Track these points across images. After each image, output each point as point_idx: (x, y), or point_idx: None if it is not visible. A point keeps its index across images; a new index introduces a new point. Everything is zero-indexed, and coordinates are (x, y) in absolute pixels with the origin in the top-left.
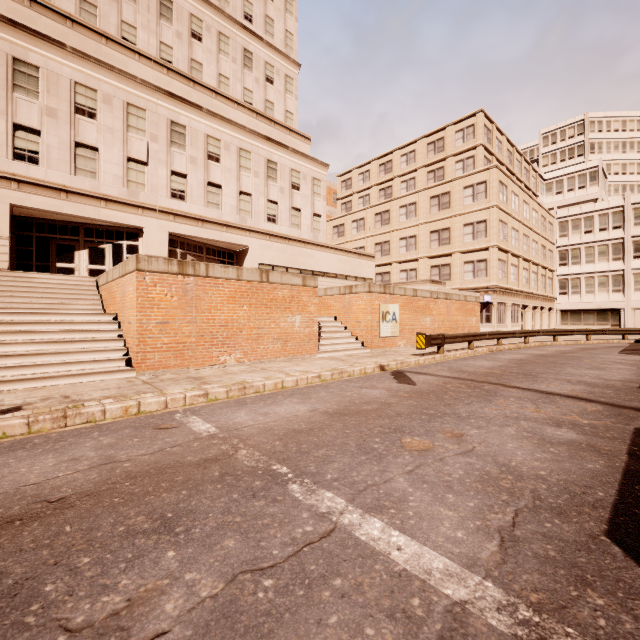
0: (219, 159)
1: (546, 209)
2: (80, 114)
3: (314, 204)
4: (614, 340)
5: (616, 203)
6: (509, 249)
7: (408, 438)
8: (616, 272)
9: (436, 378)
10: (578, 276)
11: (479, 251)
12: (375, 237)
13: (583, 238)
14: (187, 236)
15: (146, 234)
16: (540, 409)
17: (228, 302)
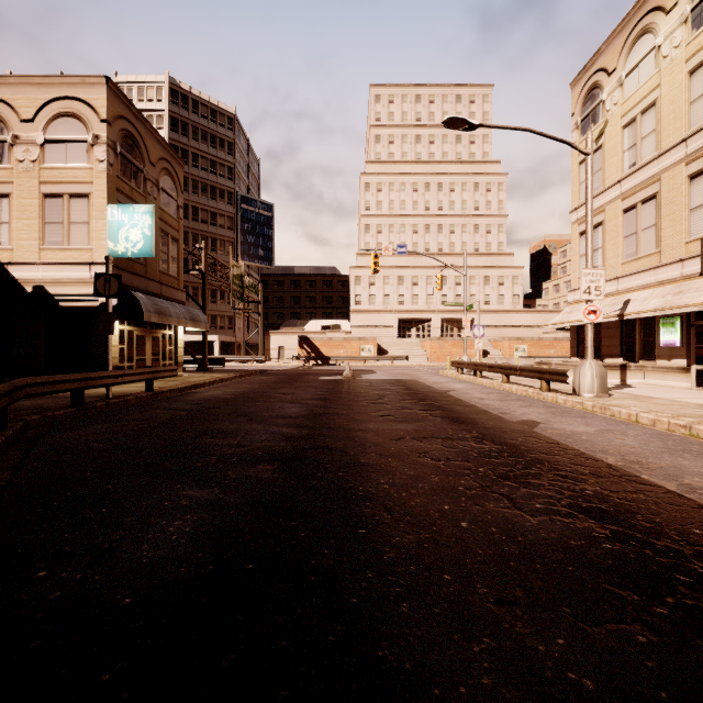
0: (460, 284)
1: None
2: (414, 285)
3: (513, 290)
4: None
5: None
6: None
7: None
8: None
9: None
10: None
11: None
12: None
13: None
14: (447, 318)
15: (433, 320)
16: None
17: (450, 346)
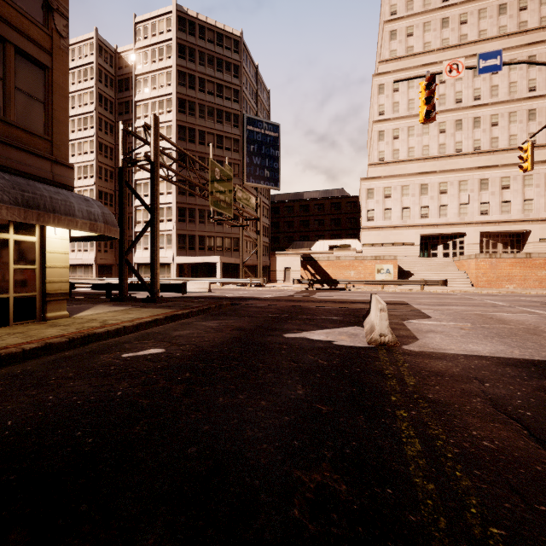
0: (509, 187)
1: None
2: (441, 194)
3: None
4: None
5: None
6: None
7: None
8: None
9: None
10: None
11: None
12: None
13: None
14: (489, 231)
15: (468, 235)
16: None
17: (509, 266)
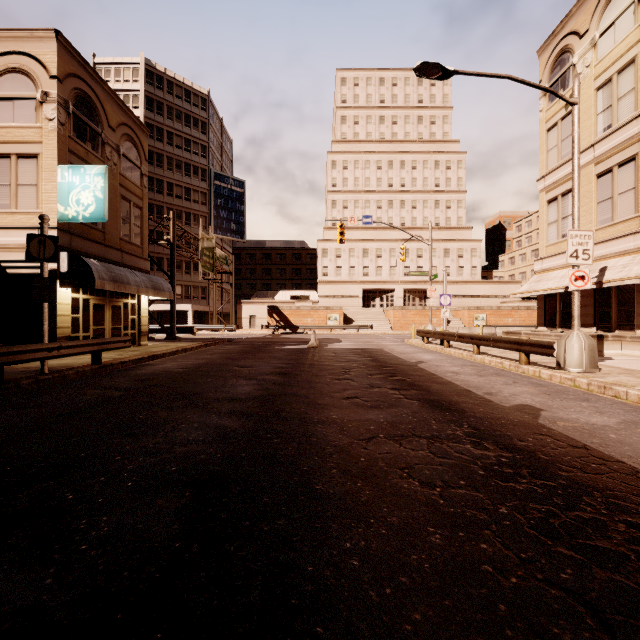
0: (422, 256)
1: None
2: (378, 258)
3: (472, 262)
4: None
5: None
6: None
7: None
8: None
9: None
10: None
11: None
12: (531, 266)
13: None
14: (410, 288)
15: (396, 291)
16: None
17: (413, 315)
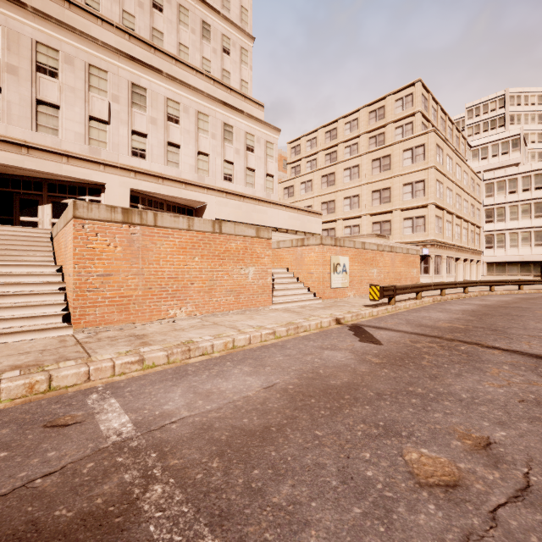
0: (178, 121)
1: (475, 172)
2: (41, 73)
3: (267, 165)
4: None
5: (538, 166)
6: (445, 207)
7: (412, 451)
8: (538, 228)
9: (400, 335)
10: (503, 232)
11: (418, 208)
12: (321, 197)
13: (507, 198)
14: (148, 192)
15: (107, 190)
16: None
17: (178, 253)
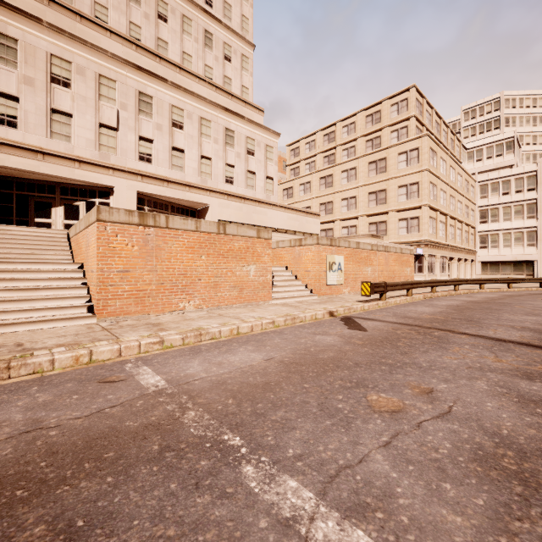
0: (182, 127)
1: (469, 174)
2: (55, 83)
3: (267, 168)
4: (533, 288)
5: (530, 168)
6: (438, 208)
7: (373, 395)
8: (530, 228)
9: (384, 324)
10: (497, 232)
11: (412, 209)
12: (320, 198)
13: (501, 199)
14: (154, 195)
15: (116, 193)
16: (500, 358)
17: (187, 252)
